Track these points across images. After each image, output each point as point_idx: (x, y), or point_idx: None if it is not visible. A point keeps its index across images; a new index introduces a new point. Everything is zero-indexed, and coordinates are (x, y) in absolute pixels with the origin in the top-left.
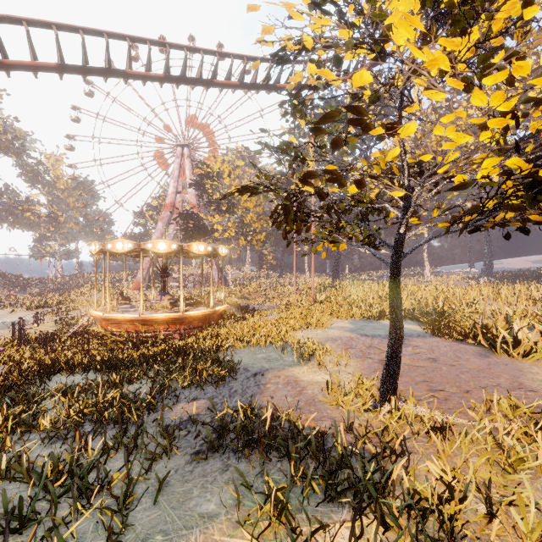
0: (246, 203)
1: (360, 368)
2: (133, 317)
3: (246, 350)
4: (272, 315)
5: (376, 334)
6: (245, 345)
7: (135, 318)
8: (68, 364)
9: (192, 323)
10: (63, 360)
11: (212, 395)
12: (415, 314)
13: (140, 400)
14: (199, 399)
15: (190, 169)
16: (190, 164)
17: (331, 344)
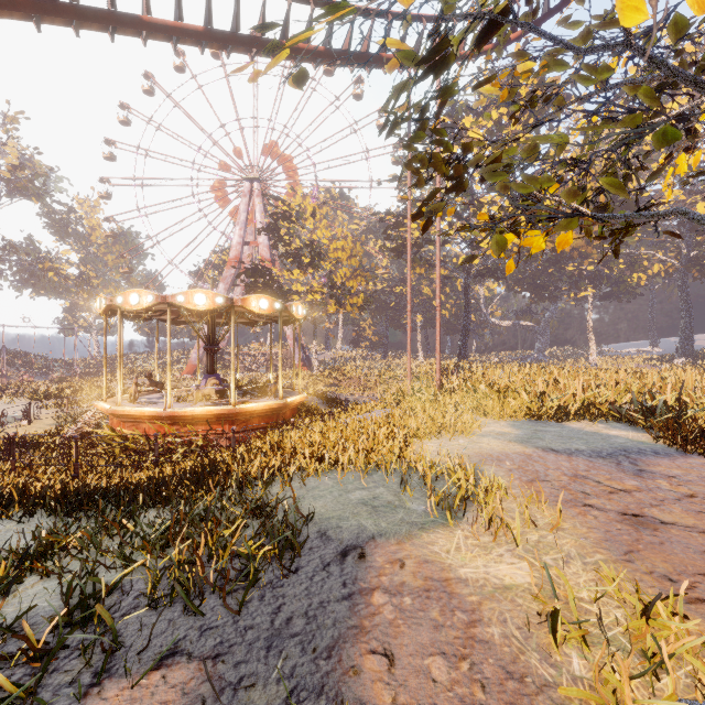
0: (336, 252)
1: (590, 539)
2: (154, 411)
3: (327, 479)
4: (374, 410)
5: (571, 447)
6: (326, 468)
7: (158, 413)
8: (6, 497)
9: (250, 423)
10: (3, 489)
11: (219, 636)
12: (623, 411)
13: (1, 660)
14: (176, 658)
15: (261, 212)
16: (261, 205)
17: (494, 468)
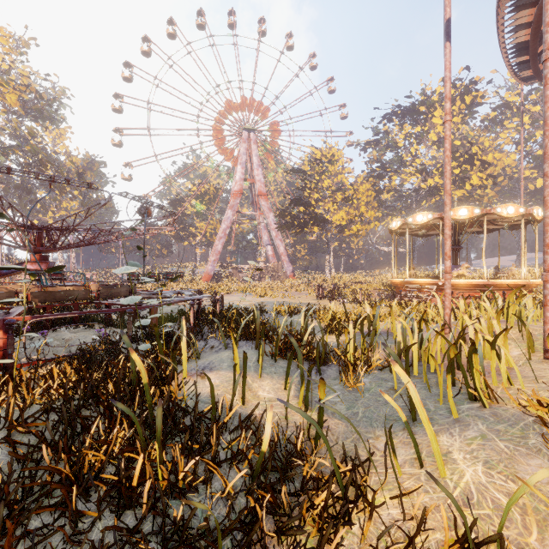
0: (367, 192)
1: None
2: (524, 281)
3: None
4: None
5: None
6: None
7: (527, 282)
8: None
9: None
10: None
11: None
12: None
13: None
14: None
15: (257, 156)
16: (257, 151)
17: None
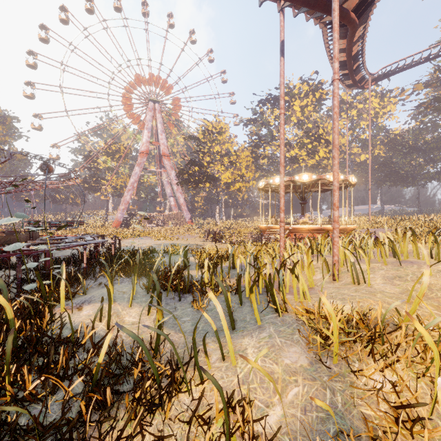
0: (246, 158)
1: None
2: (344, 226)
3: None
4: None
5: None
6: None
7: (345, 227)
8: None
9: None
10: None
11: None
12: None
13: None
14: None
15: (161, 123)
16: (161, 119)
17: None
